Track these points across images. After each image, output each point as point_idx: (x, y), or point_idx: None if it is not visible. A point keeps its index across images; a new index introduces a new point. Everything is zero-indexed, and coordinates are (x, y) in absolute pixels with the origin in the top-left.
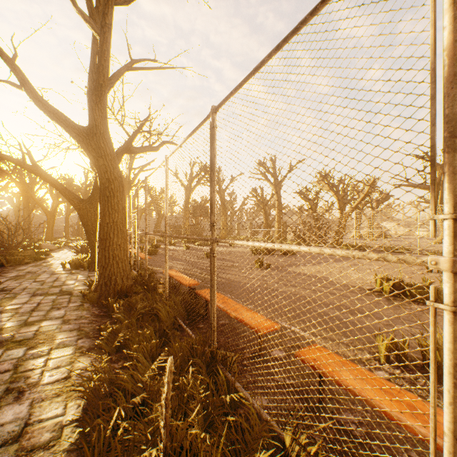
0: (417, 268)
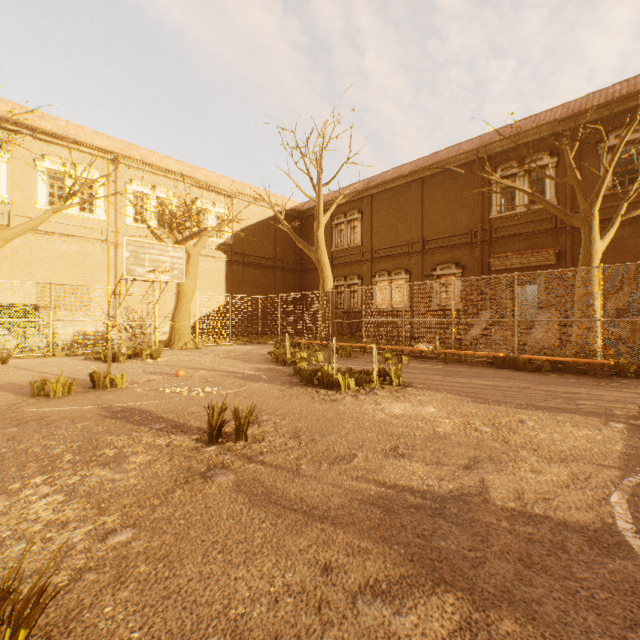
0: (207, 482)
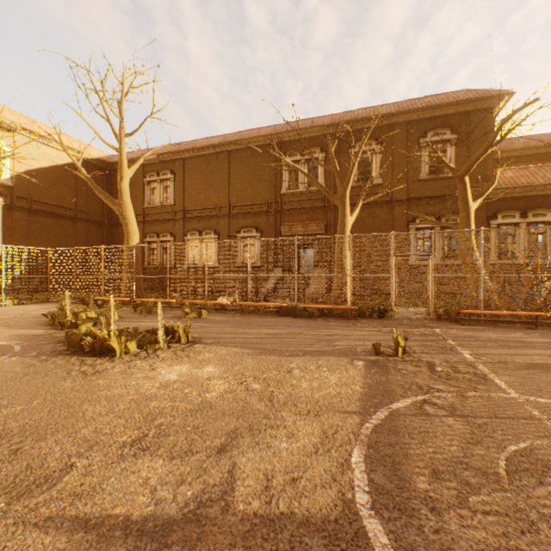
0: None
